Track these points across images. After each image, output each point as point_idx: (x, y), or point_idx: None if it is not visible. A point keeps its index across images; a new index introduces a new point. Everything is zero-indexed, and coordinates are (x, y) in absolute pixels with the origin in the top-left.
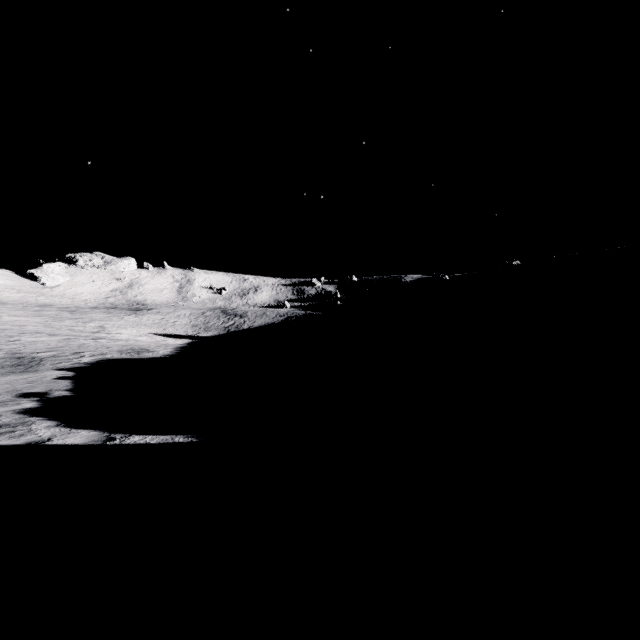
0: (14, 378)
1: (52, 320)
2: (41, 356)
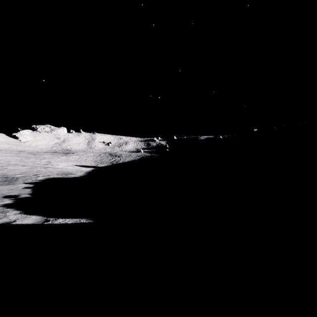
0: (2, 188)
1: (24, 158)
2: (17, 176)
